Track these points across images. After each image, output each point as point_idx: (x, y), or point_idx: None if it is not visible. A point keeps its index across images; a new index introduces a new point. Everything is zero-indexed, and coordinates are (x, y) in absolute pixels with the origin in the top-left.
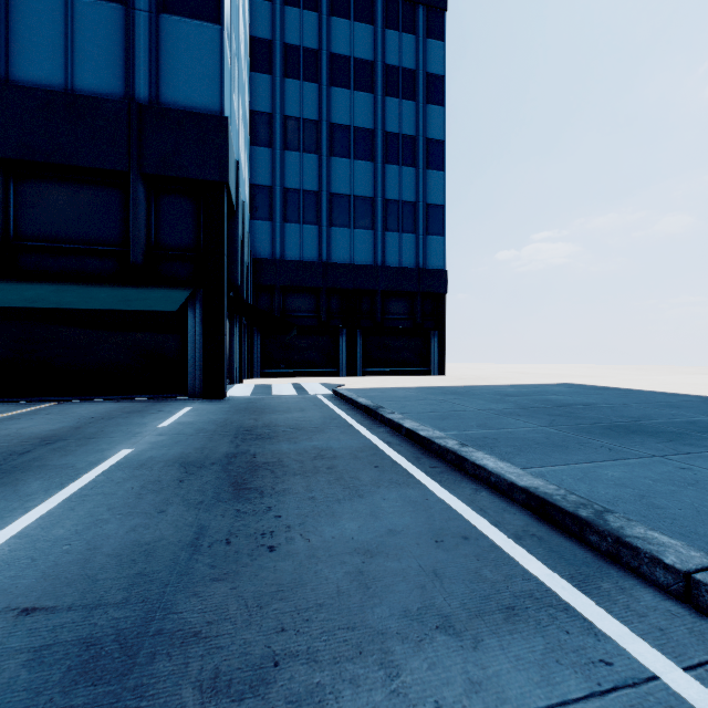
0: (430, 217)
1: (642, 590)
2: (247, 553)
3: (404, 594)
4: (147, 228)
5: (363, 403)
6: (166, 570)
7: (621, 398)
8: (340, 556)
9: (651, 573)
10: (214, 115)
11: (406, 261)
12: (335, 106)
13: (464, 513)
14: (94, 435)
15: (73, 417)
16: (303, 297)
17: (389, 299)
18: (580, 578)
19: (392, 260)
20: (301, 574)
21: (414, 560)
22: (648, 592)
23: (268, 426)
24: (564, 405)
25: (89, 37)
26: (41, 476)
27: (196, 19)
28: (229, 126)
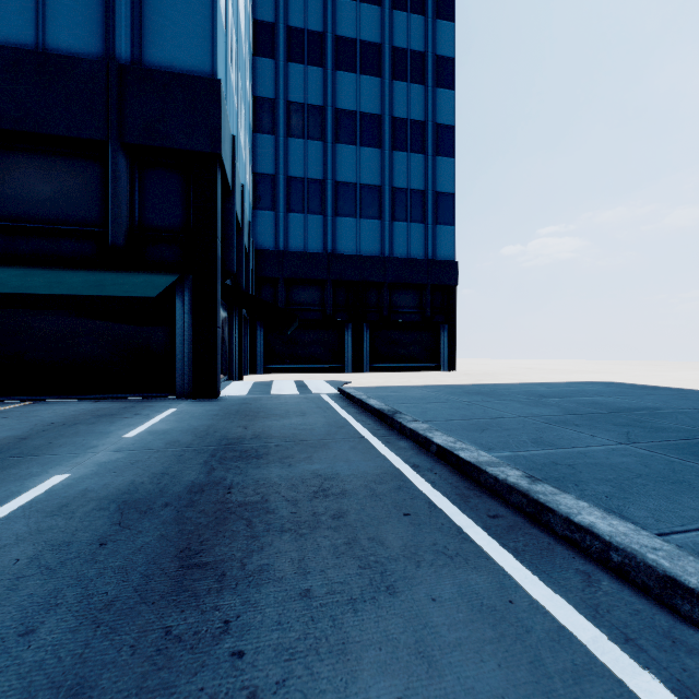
0: (440, 206)
1: None
2: None
3: None
4: (130, 206)
5: (375, 406)
6: None
7: (683, 401)
8: None
9: None
10: (204, 77)
11: (415, 252)
12: (341, 91)
13: (600, 653)
14: (35, 450)
15: (30, 423)
16: (307, 289)
17: (397, 291)
18: None
19: (400, 251)
20: None
21: None
22: None
23: (258, 437)
24: (622, 410)
25: None
26: None
27: None
28: (222, 90)
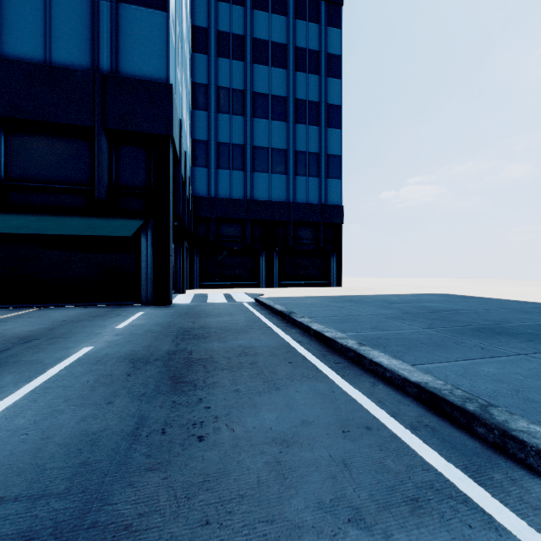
0: (330, 164)
1: (530, 481)
2: (179, 443)
3: (317, 485)
4: (109, 171)
5: (279, 309)
6: (107, 459)
7: (482, 305)
8: (260, 446)
9: (537, 465)
10: (161, 83)
11: (312, 199)
12: (257, 79)
13: (365, 405)
14: (63, 335)
15: (49, 320)
16: (232, 226)
17: (299, 228)
18: (473, 468)
19: (300, 198)
20: (225, 464)
21: (325, 450)
22: (537, 483)
23: (203, 328)
24: (438, 311)
25: (63, 21)
26: (14, 370)
27: (147, 7)
28: (173, 91)
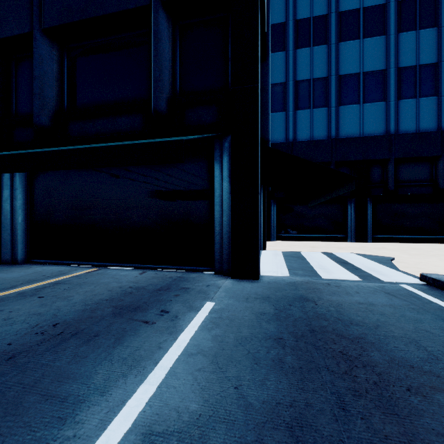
0: None
1: None
2: None
3: None
4: (171, 73)
5: None
6: None
7: None
8: None
9: None
10: None
11: (424, 126)
12: None
13: None
14: None
15: (37, 317)
16: None
17: (403, 166)
18: None
19: (406, 127)
20: None
21: None
22: None
23: None
24: None
25: None
26: None
27: None
28: None
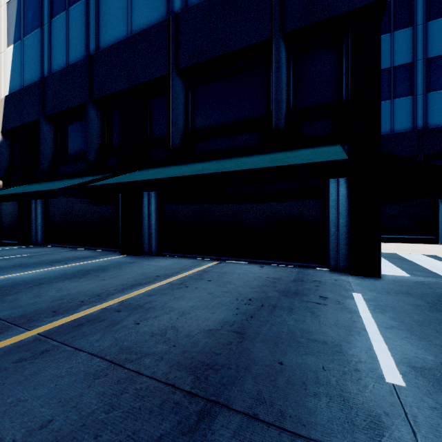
0: None
1: None
2: None
3: None
4: (286, 93)
5: None
6: None
7: None
8: None
9: None
10: None
11: None
12: None
13: None
14: (275, 390)
15: (230, 294)
16: None
17: None
18: None
19: None
20: None
21: None
22: None
23: None
24: None
25: None
26: None
27: None
28: None
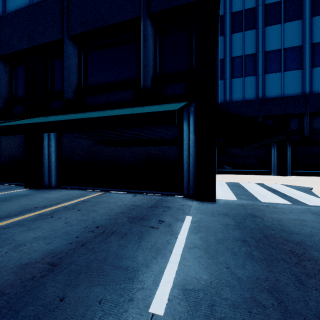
0: None
1: None
2: None
3: None
4: (153, 61)
5: None
6: None
7: None
8: None
9: None
10: None
11: None
12: None
13: None
14: None
15: (84, 222)
16: None
17: (316, 118)
18: None
19: (319, 88)
20: None
21: None
22: None
23: None
24: None
25: None
26: None
27: None
28: None
